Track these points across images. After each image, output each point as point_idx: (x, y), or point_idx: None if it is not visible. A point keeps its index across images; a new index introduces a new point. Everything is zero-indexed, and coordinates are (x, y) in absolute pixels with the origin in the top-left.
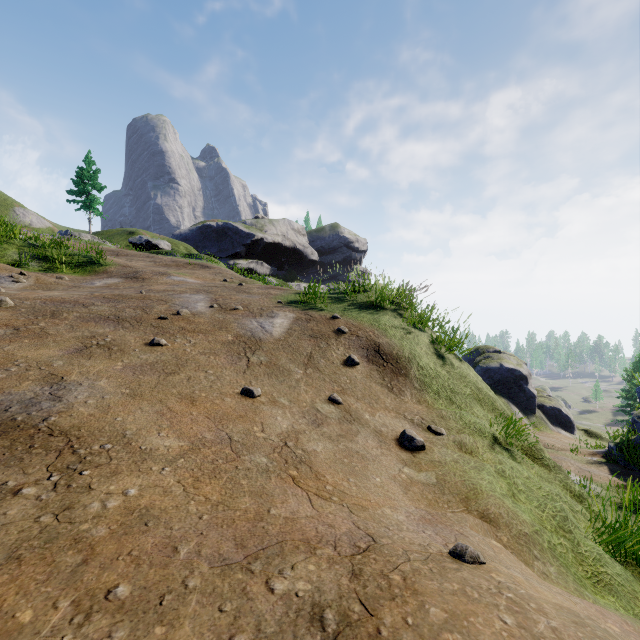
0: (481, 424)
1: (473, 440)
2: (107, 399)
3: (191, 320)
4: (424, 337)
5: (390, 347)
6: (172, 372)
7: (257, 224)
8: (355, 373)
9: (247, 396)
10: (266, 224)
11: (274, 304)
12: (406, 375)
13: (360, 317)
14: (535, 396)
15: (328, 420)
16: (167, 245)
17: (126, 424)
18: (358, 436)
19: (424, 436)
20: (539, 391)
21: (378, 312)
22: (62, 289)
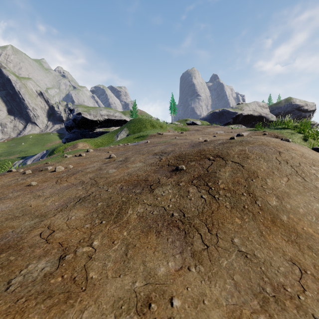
0: None
1: None
2: None
3: (220, 134)
4: (300, 135)
5: (281, 136)
6: None
7: (238, 107)
8: None
9: None
10: (243, 106)
11: (243, 131)
12: None
13: (274, 131)
14: None
15: None
16: (199, 122)
17: None
18: None
19: None
20: None
21: (284, 129)
22: None
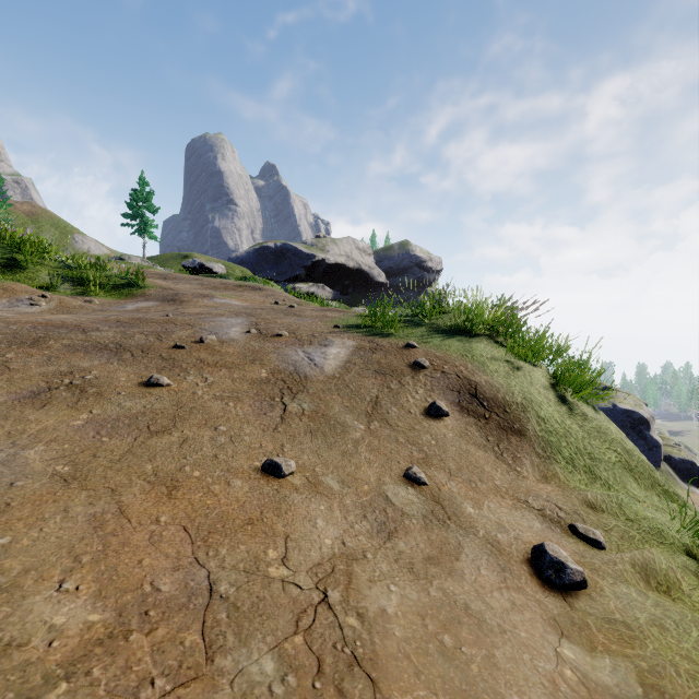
0: (659, 522)
1: (667, 564)
2: (16, 488)
3: (216, 349)
4: (538, 374)
5: (493, 389)
6: (161, 430)
7: (318, 244)
8: (443, 429)
9: (271, 474)
10: (328, 243)
11: (329, 329)
12: (521, 433)
13: (445, 345)
14: (660, 445)
15: (406, 521)
16: (221, 268)
17: (7, 556)
18: (461, 558)
19: (573, 551)
20: (663, 438)
21: (468, 339)
22: (84, 313)
